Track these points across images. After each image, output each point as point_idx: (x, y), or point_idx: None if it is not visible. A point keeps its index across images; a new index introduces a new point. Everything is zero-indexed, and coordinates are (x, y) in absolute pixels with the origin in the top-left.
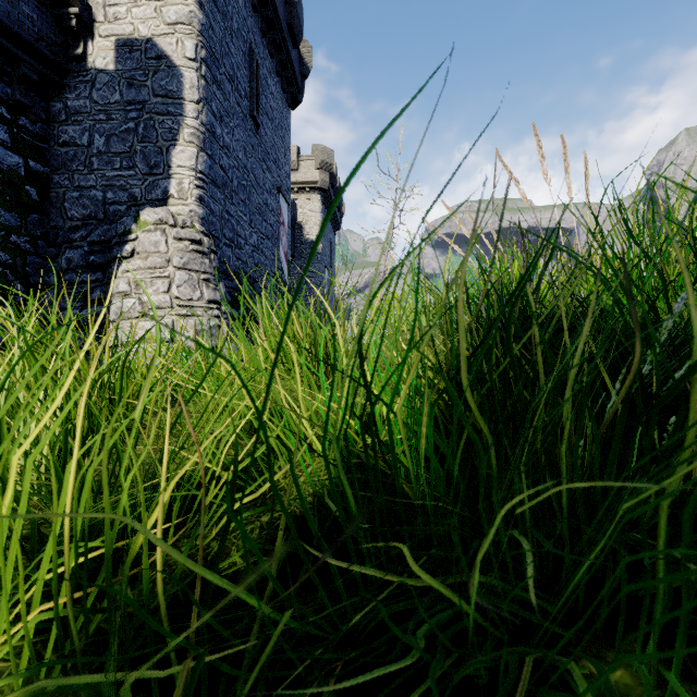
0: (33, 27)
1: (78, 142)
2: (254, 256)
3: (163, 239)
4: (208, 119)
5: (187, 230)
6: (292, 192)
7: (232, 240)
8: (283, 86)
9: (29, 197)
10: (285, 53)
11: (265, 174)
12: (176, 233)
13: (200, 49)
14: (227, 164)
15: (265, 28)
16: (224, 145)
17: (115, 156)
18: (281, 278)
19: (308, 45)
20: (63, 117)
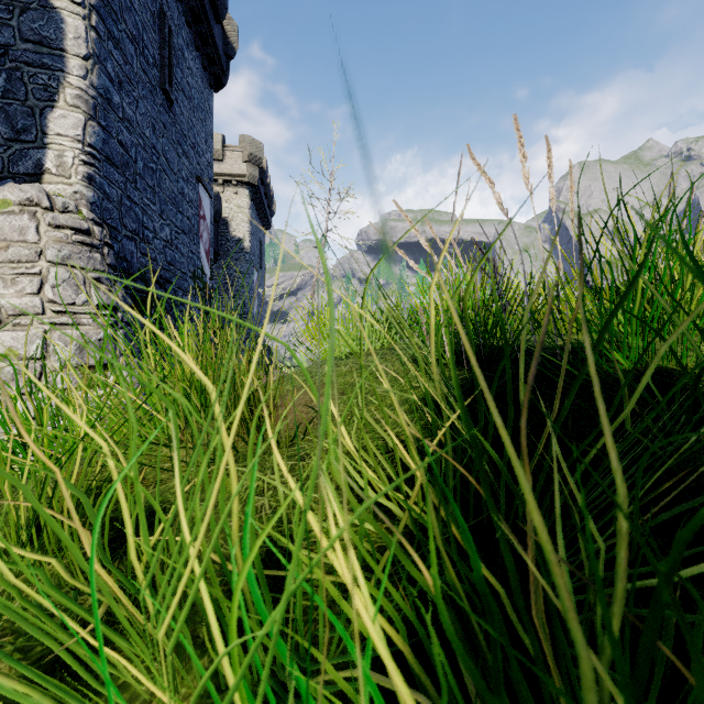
0: None
1: None
2: (166, 252)
3: (33, 224)
4: (101, 81)
5: (70, 216)
6: (216, 184)
7: (136, 232)
8: (204, 63)
9: None
10: (206, 26)
11: (180, 159)
12: (53, 219)
13: None
14: (128, 141)
15: None
16: (125, 117)
17: None
18: (201, 278)
19: (234, 23)
20: None
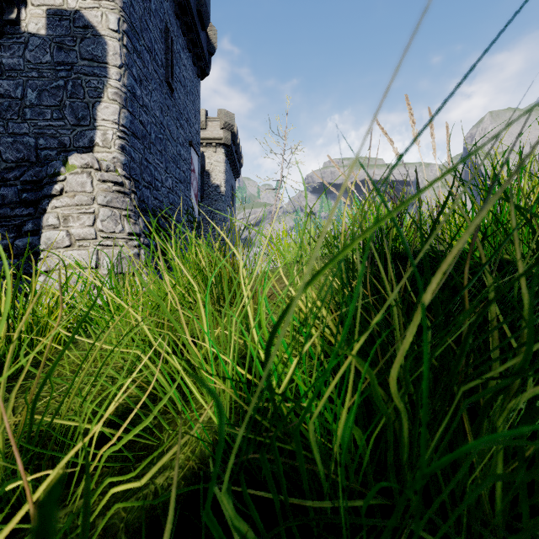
0: None
1: (12, 94)
2: (169, 196)
3: (89, 180)
4: (129, 81)
5: (111, 173)
6: (201, 146)
7: (150, 183)
8: (194, 60)
9: None
10: (195, 34)
11: (178, 130)
12: (101, 176)
13: (122, 23)
14: (145, 120)
15: (178, 12)
16: (144, 104)
17: (47, 108)
18: (192, 214)
19: (214, 29)
20: None
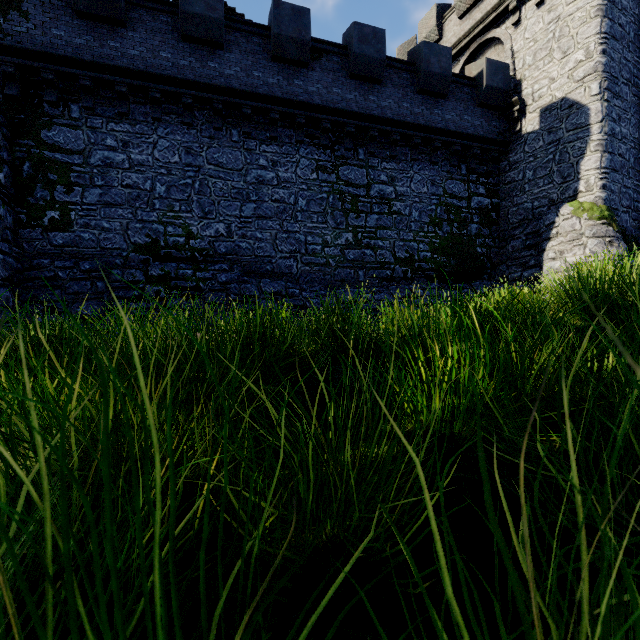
0: (496, 130)
1: (516, 179)
2: None
3: (577, 221)
4: (609, 127)
5: (594, 211)
6: None
7: (628, 206)
8: None
9: (492, 218)
10: None
11: None
12: (586, 215)
13: (603, 83)
14: (623, 150)
15: None
16: (622, 137)
17: (539, 179)
18: None
19: None
20: (507, 168)
